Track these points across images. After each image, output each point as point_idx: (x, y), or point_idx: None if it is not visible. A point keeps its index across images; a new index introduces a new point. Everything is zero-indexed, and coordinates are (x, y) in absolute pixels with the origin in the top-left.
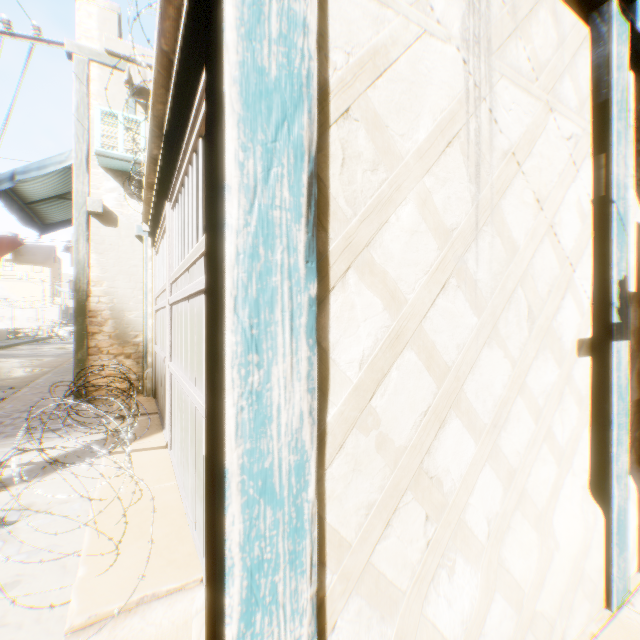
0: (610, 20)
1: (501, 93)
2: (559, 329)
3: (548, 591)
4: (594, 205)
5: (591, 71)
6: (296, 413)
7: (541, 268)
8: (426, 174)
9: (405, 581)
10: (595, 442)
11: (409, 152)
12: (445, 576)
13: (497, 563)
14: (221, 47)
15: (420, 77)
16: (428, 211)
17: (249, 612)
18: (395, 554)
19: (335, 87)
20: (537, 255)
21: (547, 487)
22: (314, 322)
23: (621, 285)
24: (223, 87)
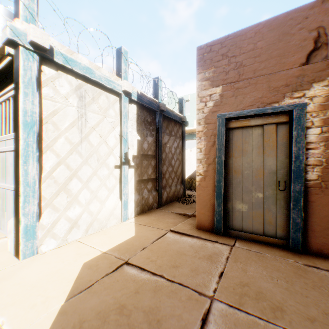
0: (122, 98)
1: (89, 115)
2: (108, 163)
3: (102, 215)
4: (120, 136)
5: (120, 107)
6: (34, 173)
7: (102, 150)
8: (67, 133)
9: (62, 208)
10: (120, 187)
11: (63, 128)
12: (73, 209)
13: (87, 208)
14: (19, 116)
15: (66, 114)
16: (67, 139)
17: (25, 203)
18: (59, 202)
19: (44, 118)
20: (101, 147)
21: (105, 196)
22: (38, 159)
23: (126, 154)
24: (20, 123)
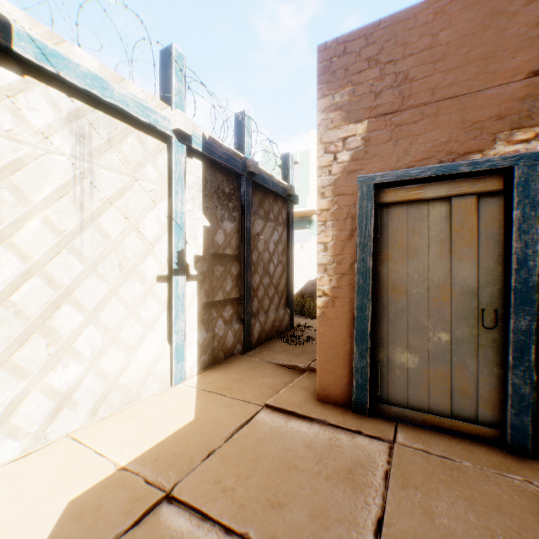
0: (172, 144)
1: (100, 175)
2: (144, 271)
3: (128, 376)
4: (169, 219)
5: (168, 162)
6: None
7: (130, 245)
8: (47, 209)
9: (35, 369)
10: (169, 318)
11: (39, 200)
12: (62, 368)
13: (96, 364)
14: None
15: (46, 170)
16: (49, 224)
17: None
18: (28, 358)
19: None
20: (127, 240)
21: (136, 337)
22: None
23: (180, 253)
24: None
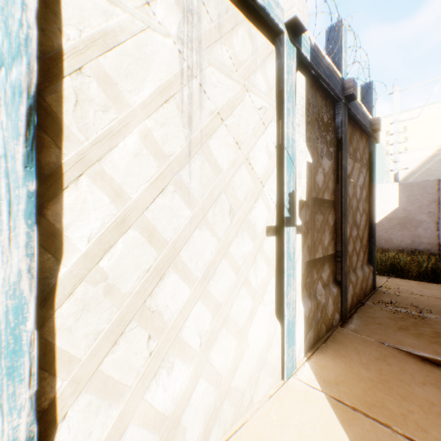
0: (284, 44)
1: (209, 75)
2: (254, 220)
3: (241, 374)
4: (277, 149)
5: (276, 72)
6: (15, 271)
7: (240, 183)
8: (147, 118)
9: (131, 379)
10: (278, 285)
11: (136, 103)
12: (165, 373)
13: (205, 361)
14: None
15: (145, 56)
16: (149, 142)
17: None
18: (122, 363)
19: (69, 51)
20: (237, 175)
21: (246, 313)
22: (34, 208)
23: (291, 195)
24: None
